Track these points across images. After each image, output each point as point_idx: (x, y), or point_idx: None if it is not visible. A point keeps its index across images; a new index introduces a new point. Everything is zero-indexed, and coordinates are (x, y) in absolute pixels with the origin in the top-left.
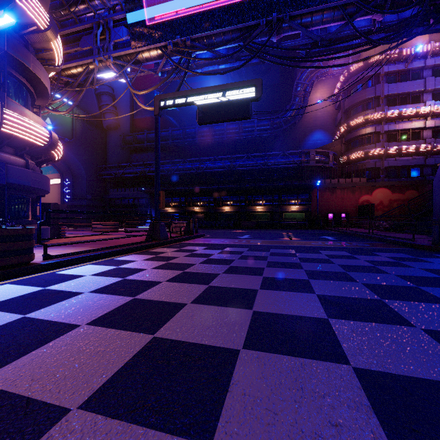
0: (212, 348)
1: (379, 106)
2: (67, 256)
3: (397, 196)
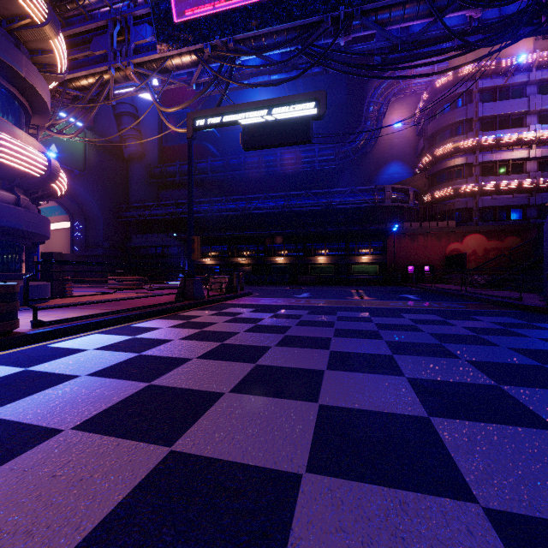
0: (258, 471)
1: (471, 131)
2: (66, 323)
3: (494, 244)
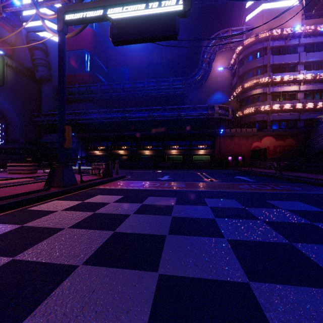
0: None
1: (266, 73)
2: None
3: (280, 143)
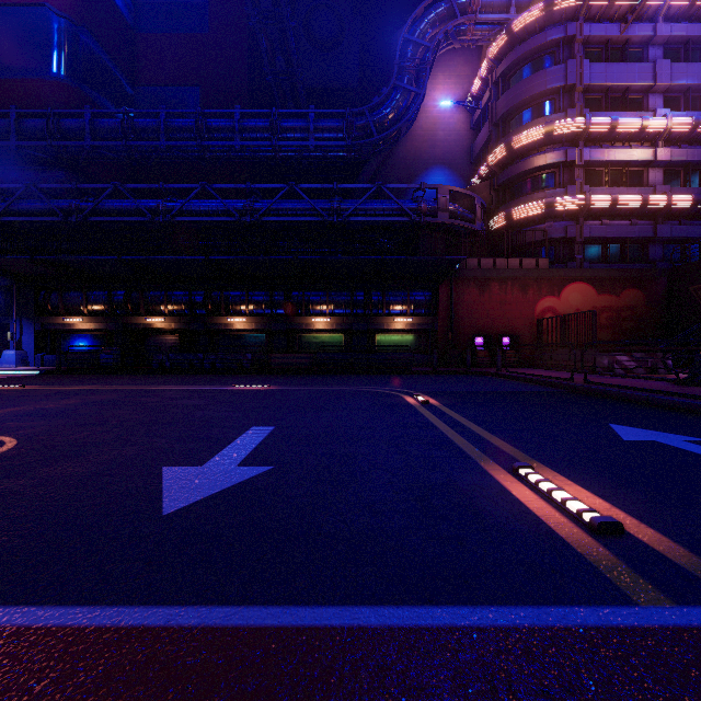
0: None
1: (573, 107)
2: None
3: (607, 300)
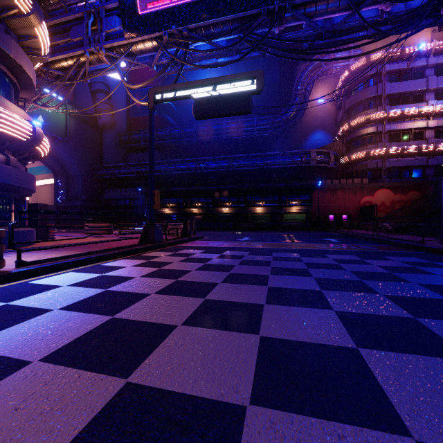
0: (206, 403)
1: (380, 106)
2: (45, 262)
3: (399, 197)
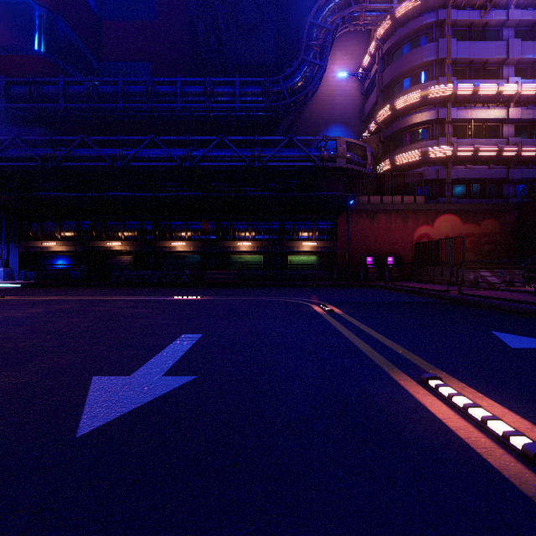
0: None
1: (444, 76)
2: None
3: (470, 228)
